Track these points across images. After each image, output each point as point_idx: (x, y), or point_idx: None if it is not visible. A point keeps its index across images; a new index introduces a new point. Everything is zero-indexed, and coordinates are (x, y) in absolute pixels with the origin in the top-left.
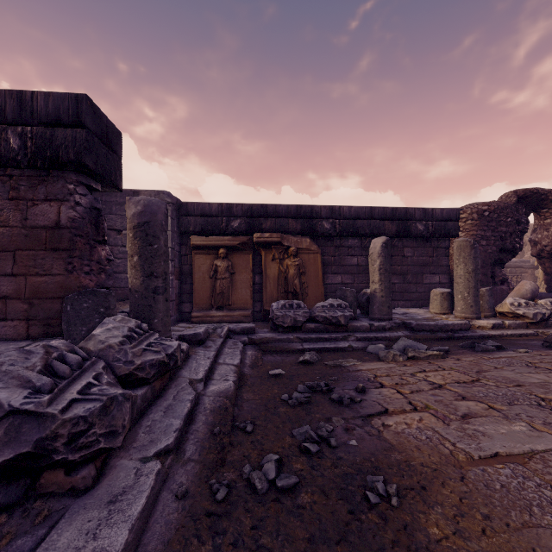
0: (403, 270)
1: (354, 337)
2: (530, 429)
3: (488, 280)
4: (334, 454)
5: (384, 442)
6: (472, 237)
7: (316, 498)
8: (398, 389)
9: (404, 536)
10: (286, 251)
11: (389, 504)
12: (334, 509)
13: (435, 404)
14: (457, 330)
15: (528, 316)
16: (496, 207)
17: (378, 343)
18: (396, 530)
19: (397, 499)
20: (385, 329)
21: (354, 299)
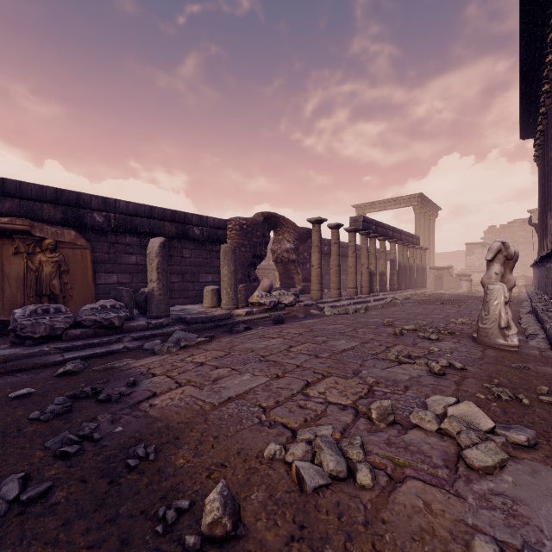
0: (182, 270)
1: (130, 338)
2: (252, 376)
3: (246, 279)
4: (97, 446)
5: (149, 418)
6: (236, 244)
7: (74, 489)
8: (168, 374)
9: (157, 476)
10: (39, 243)
11: (148, 460)
12: (93, 488)
13: (196, 377)
14: (222, 319)
15: (266, 304)
16: (251, 222)
17: (155, 340)
18: (151, 475)
19: (154, 454)
20: (162, 326)
21: (130, 299)
